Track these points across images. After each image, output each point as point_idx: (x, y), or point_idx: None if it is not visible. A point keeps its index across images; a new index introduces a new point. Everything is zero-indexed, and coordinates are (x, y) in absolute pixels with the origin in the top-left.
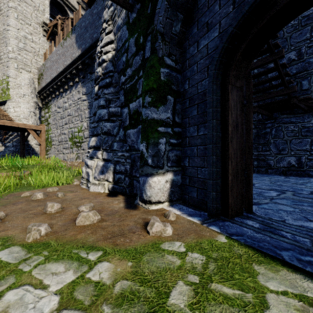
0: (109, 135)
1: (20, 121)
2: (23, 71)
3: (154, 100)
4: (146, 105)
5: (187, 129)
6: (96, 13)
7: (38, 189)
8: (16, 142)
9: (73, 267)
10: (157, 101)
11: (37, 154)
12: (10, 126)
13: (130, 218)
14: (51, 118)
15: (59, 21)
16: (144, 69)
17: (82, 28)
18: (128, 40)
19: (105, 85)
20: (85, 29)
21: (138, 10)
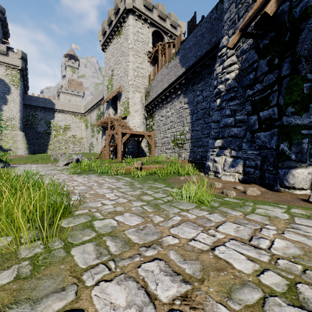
0: (235, 138)
1: (136, 129)
2: (137, 92)
3: (297, 110)
4: (289, 114)
5: None
6: (200, 35)
7: (182, 176)
8: (133, 145)
9: (276, 208)
10: (300, 111)
11: (145, 153)
12: (135, 134)
13: (283, 196)
14: (154, 125)
15: (159, 46)
16: (280, 85)
17: (186, 49)
18: (257, 61)
19: (230, 98)
20: (189, 50)
21: (272, 37)
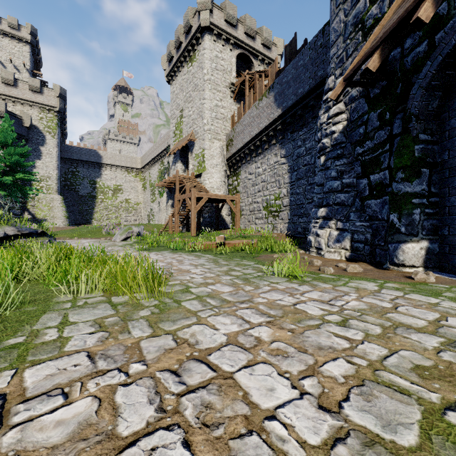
0: (342, 206)
1: (214, 191)
2: (215, 141)
3: (407, 176)
4: (398, 180)
5: (446, 199)
6: (301, 66)
7: (276, 254)
8: (211, 213)
9: (371, 282)
10: (411, 177)
11: (227, 225)
12: (214, 198)
13: (388, 273)
14: (240, 185)
15: (247, 77)
16: (391, 144)
17: (283, 84)
18: (367, 113)
19: (336, 156)
20: (287, 85)
21: (383, 87)
